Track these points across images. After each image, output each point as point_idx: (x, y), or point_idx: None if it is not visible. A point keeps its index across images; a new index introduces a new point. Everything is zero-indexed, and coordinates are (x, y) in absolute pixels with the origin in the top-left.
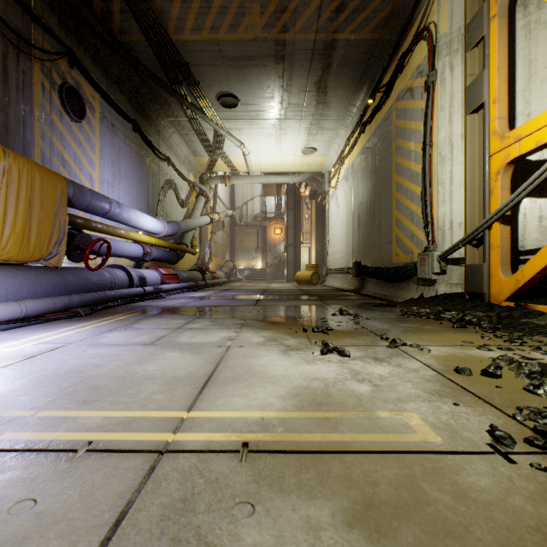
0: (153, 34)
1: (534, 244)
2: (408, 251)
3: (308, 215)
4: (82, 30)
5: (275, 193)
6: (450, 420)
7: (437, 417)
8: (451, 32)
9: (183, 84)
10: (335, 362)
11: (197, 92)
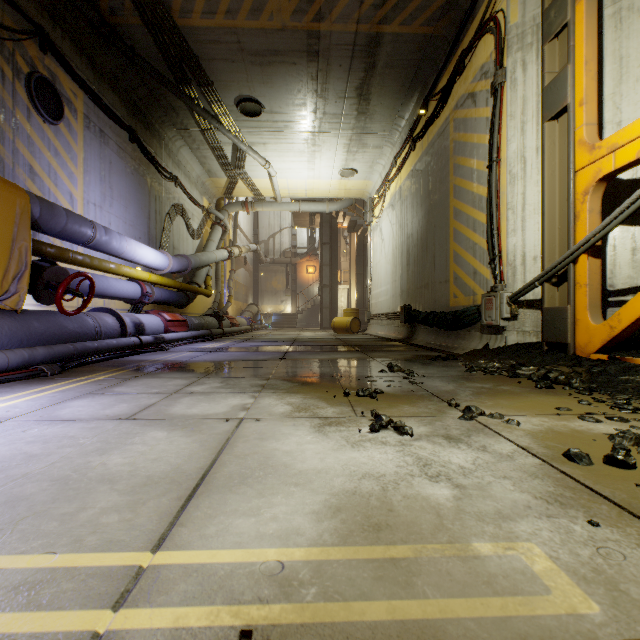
0: (152, 16)
1: (626, 282)
2: (469, 292)
3: (346, 251)
4: (59, 6)
5: (308, 224)
6: (597, 560)
7: (573, 552)
8: (524, 21)
9: (193, 84)
10: (392, 445)
11: (211, 95)
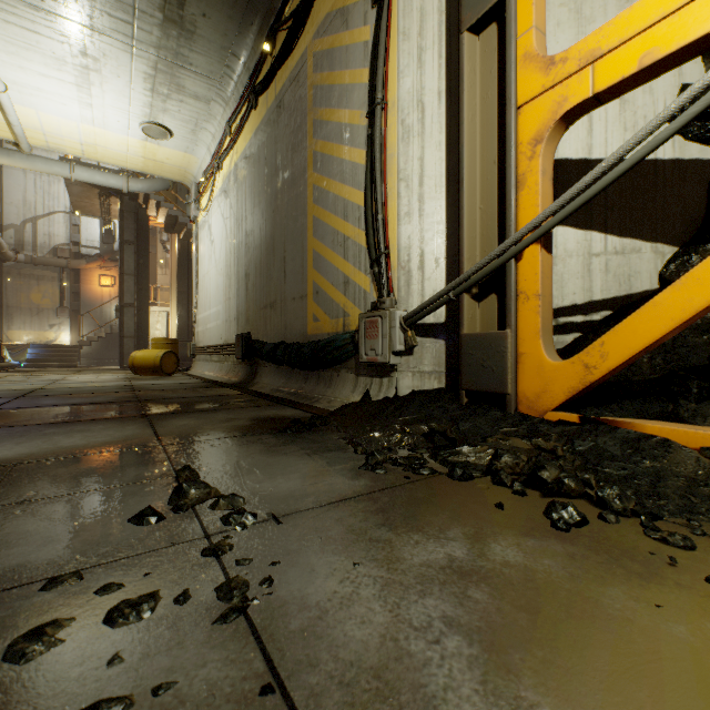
0: None
1: None
2: (337, 312)
3: (166, 261)
4: None
5: (99, 211)
6: None
7: None
8: None
9: None
10: None
11: None
